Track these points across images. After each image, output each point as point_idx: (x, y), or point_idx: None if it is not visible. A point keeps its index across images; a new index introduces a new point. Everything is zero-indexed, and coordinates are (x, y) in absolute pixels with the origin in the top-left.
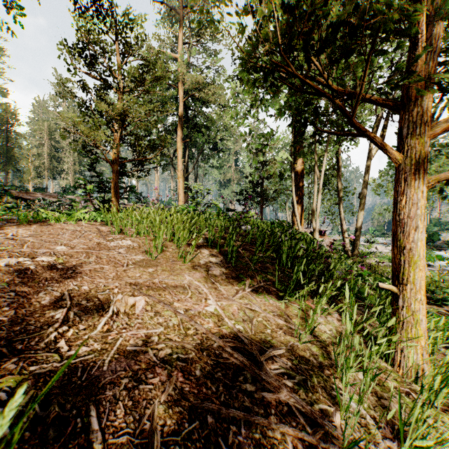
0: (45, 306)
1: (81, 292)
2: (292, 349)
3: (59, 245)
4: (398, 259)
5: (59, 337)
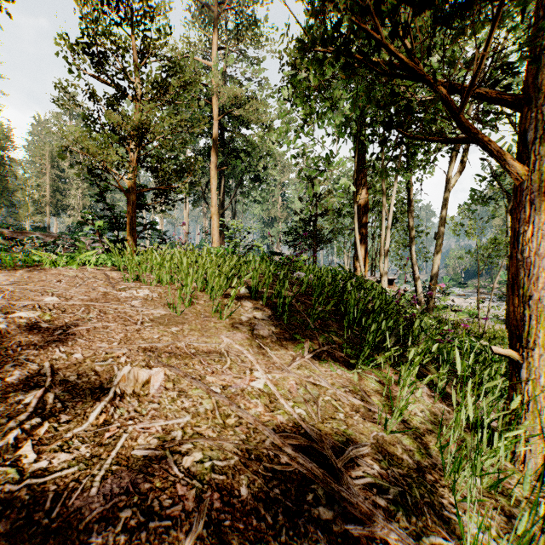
0: (10, 386)
1: (70, 362)
2: (376, 442)
3: (50, 296)
4: (519, 314)
5: (24, 437)
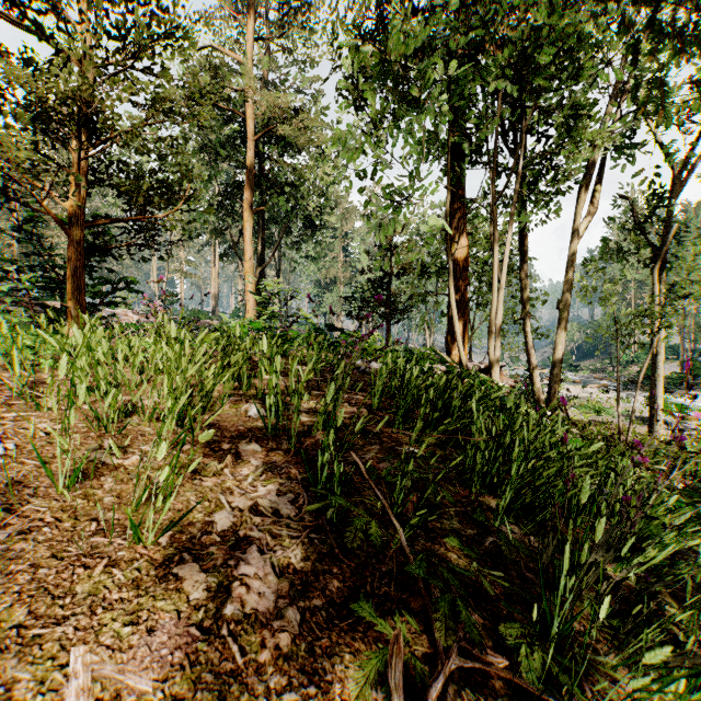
0: None
1: None
2: None
3: None
4: None
5: None
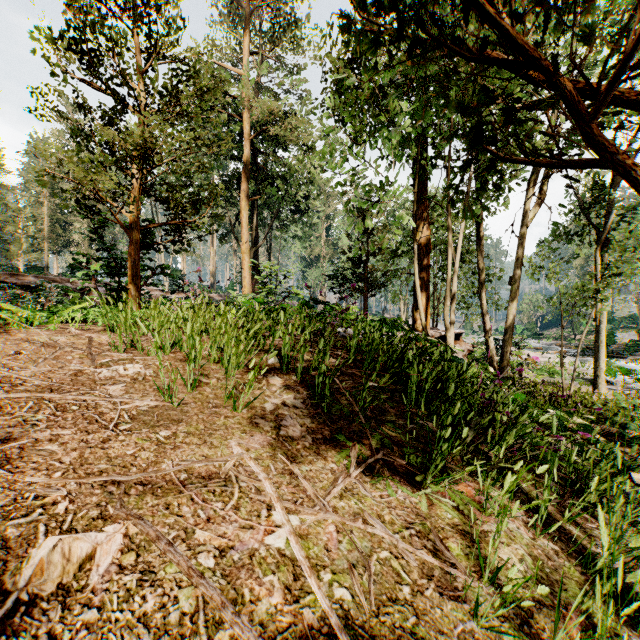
0: None
1: None
2: None
3: None
4: None
5: None
